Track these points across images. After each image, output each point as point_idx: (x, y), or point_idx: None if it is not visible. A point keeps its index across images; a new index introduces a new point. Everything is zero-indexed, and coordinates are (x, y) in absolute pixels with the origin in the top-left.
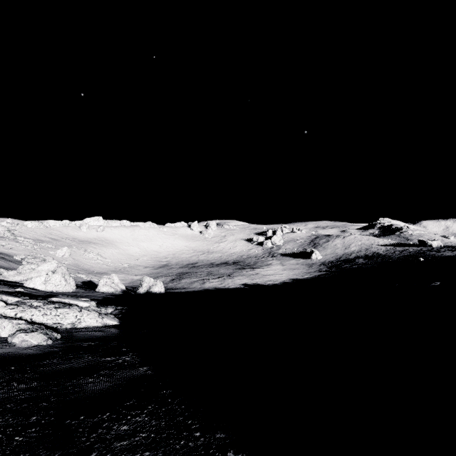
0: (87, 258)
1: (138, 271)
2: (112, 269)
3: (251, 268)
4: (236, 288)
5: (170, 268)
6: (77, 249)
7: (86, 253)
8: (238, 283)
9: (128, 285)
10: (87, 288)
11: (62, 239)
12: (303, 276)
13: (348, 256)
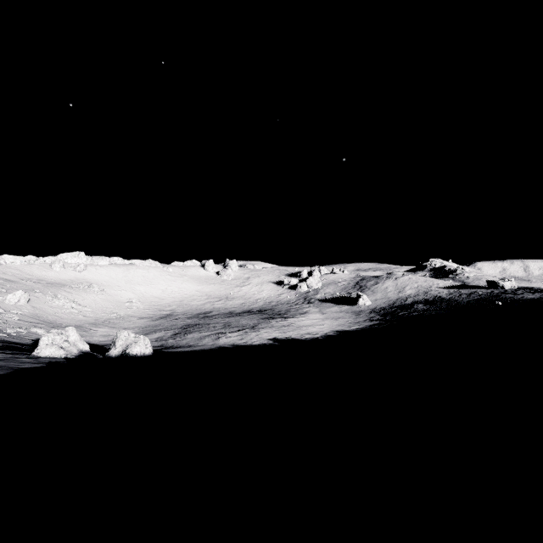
0: (55, 306)
1: (129, 323)
2: (90, 321)
3: (282, 317)
4: (262, 344)
5: (174, 318)
6: (41, 293)
7: (55, 299)
8: (265, 338)
9: (110, 343)
10: (27, 349)
11: (21, 280)
12: (351, 327)
13: (404, 301)
